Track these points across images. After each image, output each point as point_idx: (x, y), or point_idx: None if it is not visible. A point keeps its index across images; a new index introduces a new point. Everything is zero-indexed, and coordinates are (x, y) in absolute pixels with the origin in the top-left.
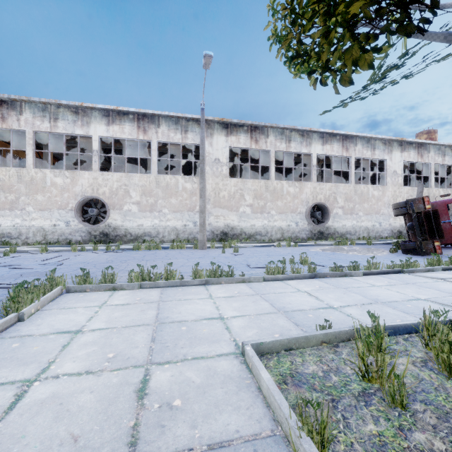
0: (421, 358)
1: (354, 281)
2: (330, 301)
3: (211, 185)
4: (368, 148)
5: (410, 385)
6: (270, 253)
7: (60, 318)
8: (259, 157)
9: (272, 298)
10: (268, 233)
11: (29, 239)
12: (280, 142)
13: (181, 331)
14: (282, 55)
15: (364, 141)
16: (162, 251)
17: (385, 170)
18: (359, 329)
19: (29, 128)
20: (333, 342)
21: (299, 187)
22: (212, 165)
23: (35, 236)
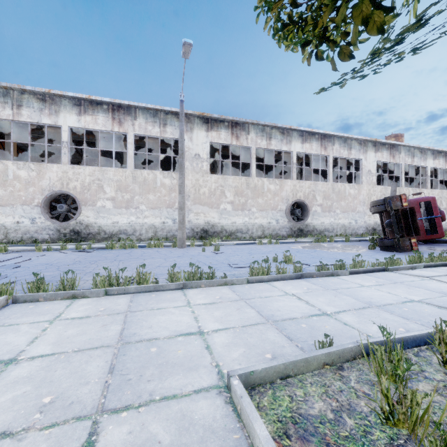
0: (442, 382)
1: (342, 281)
2: (322, 306)
3: (191, 181)
4: (345, 148)
5: (445, 428)
6: (251, 251)
7: None
8: (240, 154)
9: (259, 304)
10: (249, 230)
11: None
12: (260, 139)
13: (149, 354)
14: (270, 28)
15: (341, 141)
16: (138, 250)
17: (360, 169)
18: (365, 345)
19: None
20: (337, 363)
21: (280, 184)
22: (192, 161)
23: None
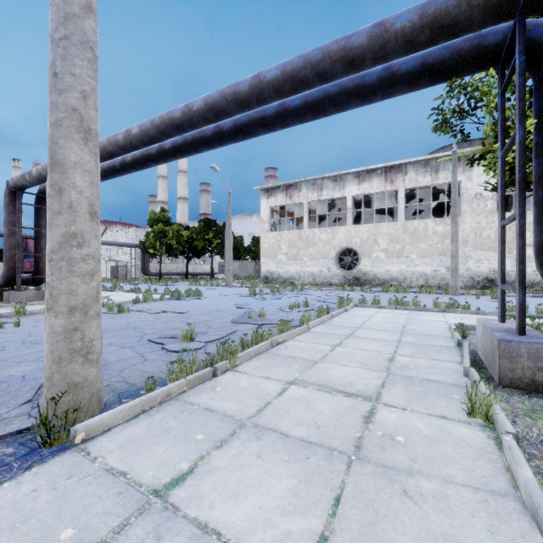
0: None
1: None
2: None
3: (469, 225)
4: None
5: None
6: None
7: (361, 313)
8: None
9: None
10: None
11: (305, 281)
12: None
13: (420, 321)
14: None
15: None
16: (410, 294)
17: None
18: None
19: (305, 200)
20: None
21: None
22: (470, 202)
23: (308, 279)
